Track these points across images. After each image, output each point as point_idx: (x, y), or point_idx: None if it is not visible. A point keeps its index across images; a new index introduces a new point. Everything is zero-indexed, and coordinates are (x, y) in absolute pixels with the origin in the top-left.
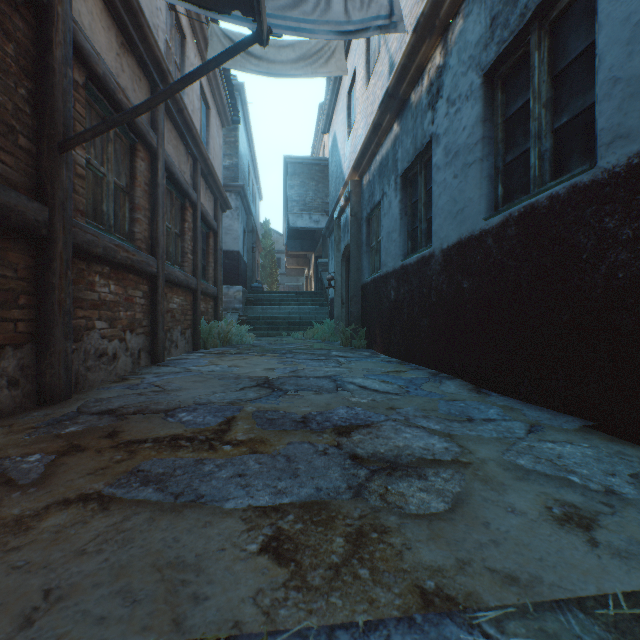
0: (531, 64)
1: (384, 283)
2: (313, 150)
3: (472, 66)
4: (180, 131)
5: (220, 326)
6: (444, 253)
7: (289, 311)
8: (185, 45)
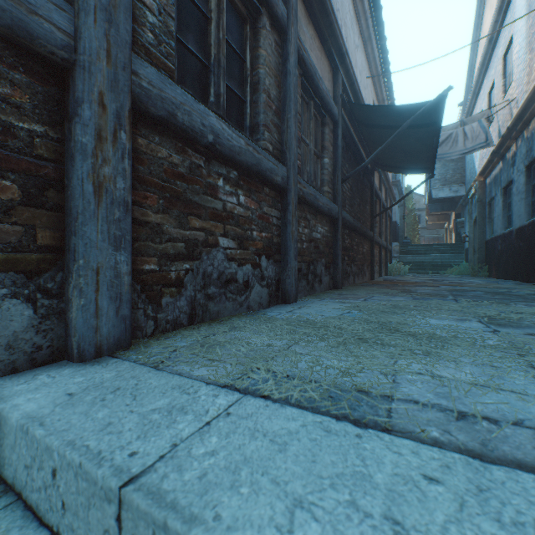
0: None
1: (495, 241)
2: None
3: (522, 162)
4: (383, 183)
5: (395, 265)
6: (515, 231)
7: (432, 258)
8: None
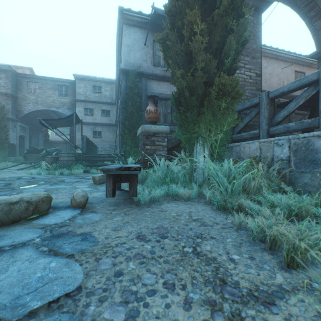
0: None
1: None
2: None
3: None
4: None
5: None
6: None
7: None
8: None
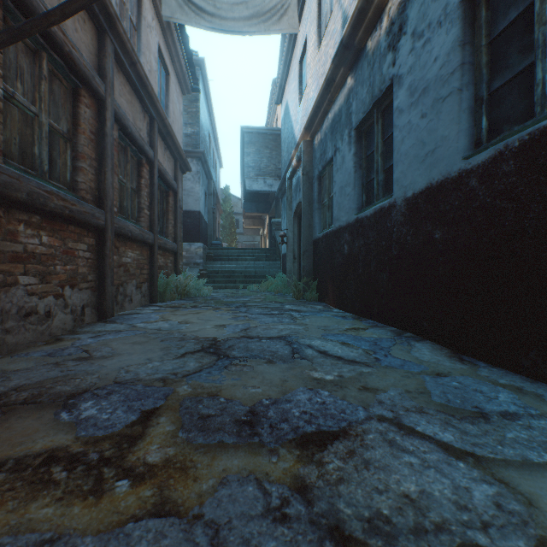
0: None
1: (337, 238)
2: (267, 123)
3: None
4: (134, 86)
5: (178, 280)
6: (408, 202)
7: (245, 266)
8: (141, 5)
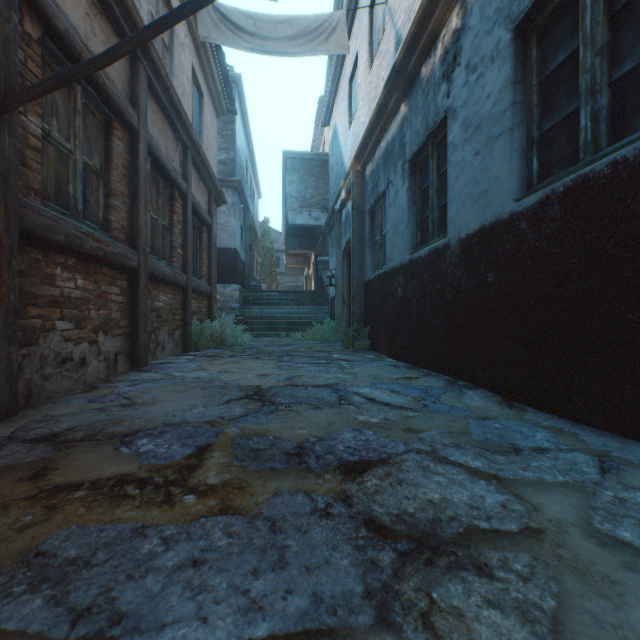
0: (581, 3)
1: (390, 280)
2: (313, 146)
3: (499, 20)
4: (167, 113)
5: (213, 326)
6: (462, 243)
7: (288, 311)
8: None
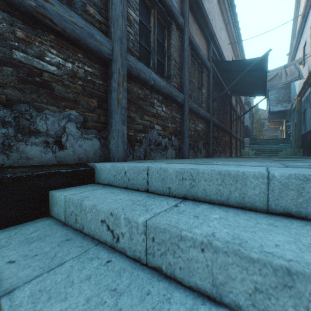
0: None
1: (306, 134)
2: None
3: None
4: (238, 102)
5: (246, 150)
6: None
7: (270, 146)
8: None
